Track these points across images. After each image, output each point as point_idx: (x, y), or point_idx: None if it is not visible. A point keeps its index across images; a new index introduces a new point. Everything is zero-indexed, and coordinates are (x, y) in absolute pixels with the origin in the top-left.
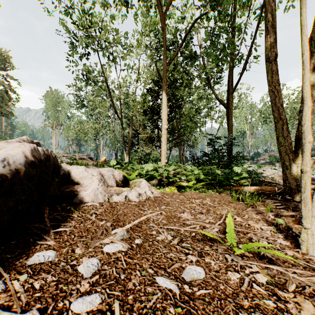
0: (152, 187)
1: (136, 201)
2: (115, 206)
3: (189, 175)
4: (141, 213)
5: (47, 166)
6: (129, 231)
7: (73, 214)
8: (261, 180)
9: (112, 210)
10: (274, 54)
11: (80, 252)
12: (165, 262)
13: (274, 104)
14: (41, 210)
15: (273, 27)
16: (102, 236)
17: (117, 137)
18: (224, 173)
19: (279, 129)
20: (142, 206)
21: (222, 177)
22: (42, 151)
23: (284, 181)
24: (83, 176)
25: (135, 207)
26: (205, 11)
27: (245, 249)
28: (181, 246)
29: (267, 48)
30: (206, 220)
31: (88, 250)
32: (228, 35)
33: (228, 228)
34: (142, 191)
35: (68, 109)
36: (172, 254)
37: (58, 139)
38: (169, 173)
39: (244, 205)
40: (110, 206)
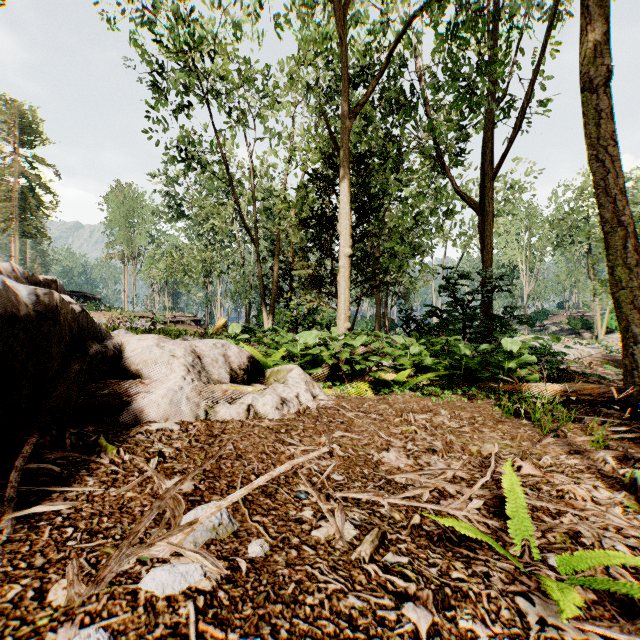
0: (314, 384)
1: (274, 417)
2: (218, 432)
3: (400, 357)
4: (280, 451)
5: (46, 332)
6: (240, 508)
7: (100, 456)
8: (563, 369)
9: (210, 443)
10: (603, 72)
11: (61, 600)
12: (332, 636)
13: (603, 189)
14: (20, 446)
15: (602, 7)
16: (155, 529)
17: (250, 278)
18: (479, 351)
19: (616, 249)
20: (288, 431)
21: (475, 362)
22: (33, 295)
23: (626, 373)
24: (150, 358)
25: (269, 436)
26: (433, 7)
27: (568, 572)
28: (382, 566)
29: (587, 59)
30: (448, 474)
31: (90, 590)
32: (483, 56)
33: (511, 503)
34: (290, 394)
35: (153, 222)
36: (355, 598)
37: (133, 282)
38: (354, 353)
39: (533, 430)
40: (205, 433)
